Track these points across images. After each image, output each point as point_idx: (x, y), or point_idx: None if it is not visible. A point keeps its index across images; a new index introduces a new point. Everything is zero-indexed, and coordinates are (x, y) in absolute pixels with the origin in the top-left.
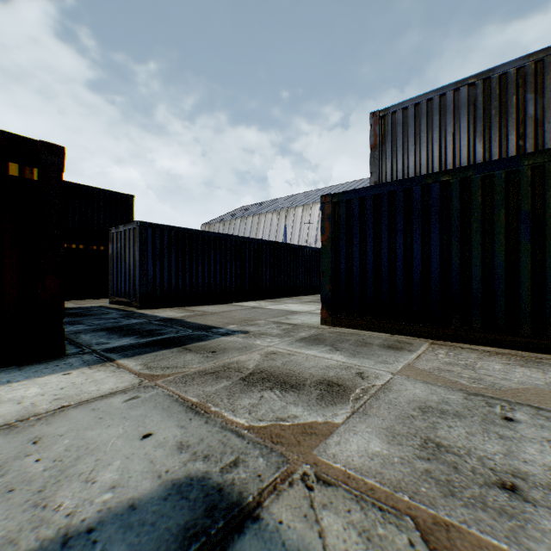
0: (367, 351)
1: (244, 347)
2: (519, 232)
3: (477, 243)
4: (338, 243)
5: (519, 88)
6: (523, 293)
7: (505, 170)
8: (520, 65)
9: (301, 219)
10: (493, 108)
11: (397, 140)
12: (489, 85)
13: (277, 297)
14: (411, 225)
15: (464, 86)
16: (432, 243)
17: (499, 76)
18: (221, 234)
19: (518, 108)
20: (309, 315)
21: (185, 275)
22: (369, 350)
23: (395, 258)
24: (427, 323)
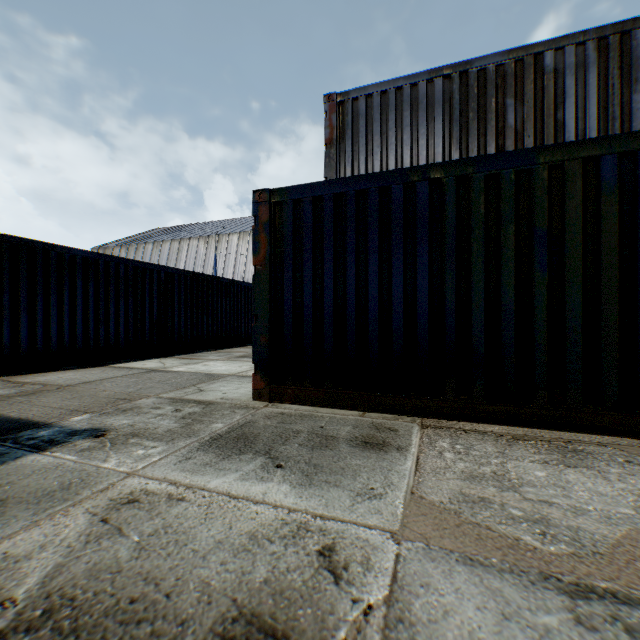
0: (332, 461)
1: (63, 487)
2: (534, 258)
3: (480, 272)
4: (281, 268)
5: (499, 90)
6: (539, 345)
7: (516, 169)
8: (500, 61)
9: (237, 250)
10: (472, 111)
11: (359, 137)
12: (467, 81)
13: (197, 351)
14: (390, 243)
15: (439, 77)
16: (419, 271)
17: (478, 71)
18: (98, 254)
19: (498, 115)
20: (237, 381)
21: (19, 320)
22: (336, 458)
23: (367, 294)
24: (412, 392)
